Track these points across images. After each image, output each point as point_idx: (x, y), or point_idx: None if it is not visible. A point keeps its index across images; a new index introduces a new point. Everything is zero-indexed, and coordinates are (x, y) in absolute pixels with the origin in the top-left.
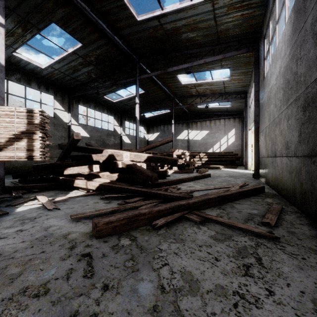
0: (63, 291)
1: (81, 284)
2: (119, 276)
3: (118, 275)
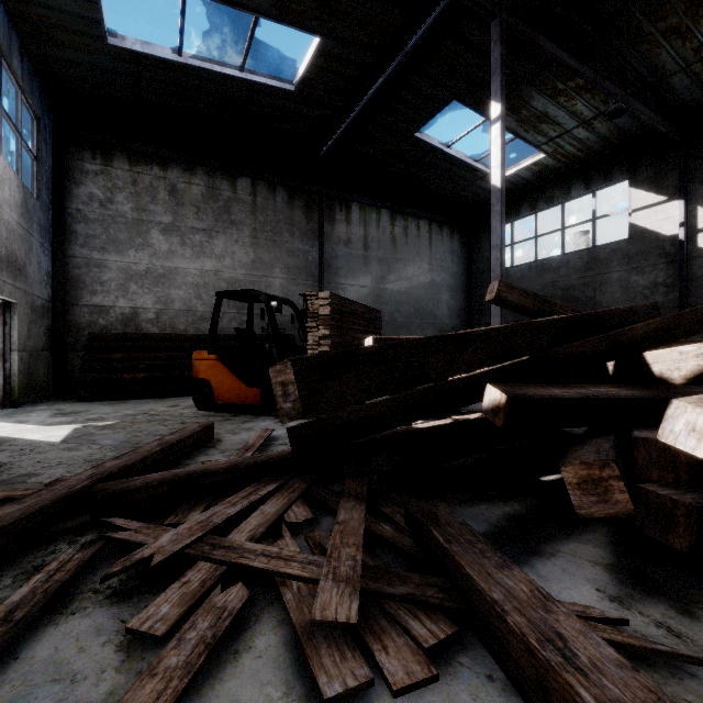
0: (161, 431)
1: (155, 433)
2: (134, 439)
3: (136, 439)
